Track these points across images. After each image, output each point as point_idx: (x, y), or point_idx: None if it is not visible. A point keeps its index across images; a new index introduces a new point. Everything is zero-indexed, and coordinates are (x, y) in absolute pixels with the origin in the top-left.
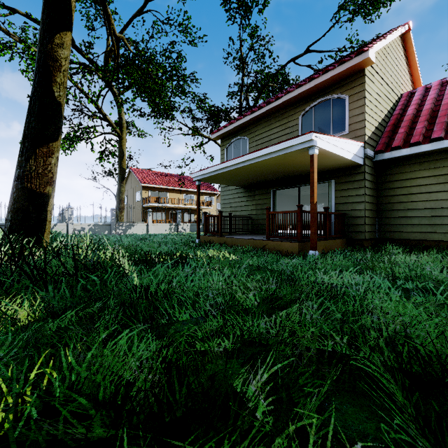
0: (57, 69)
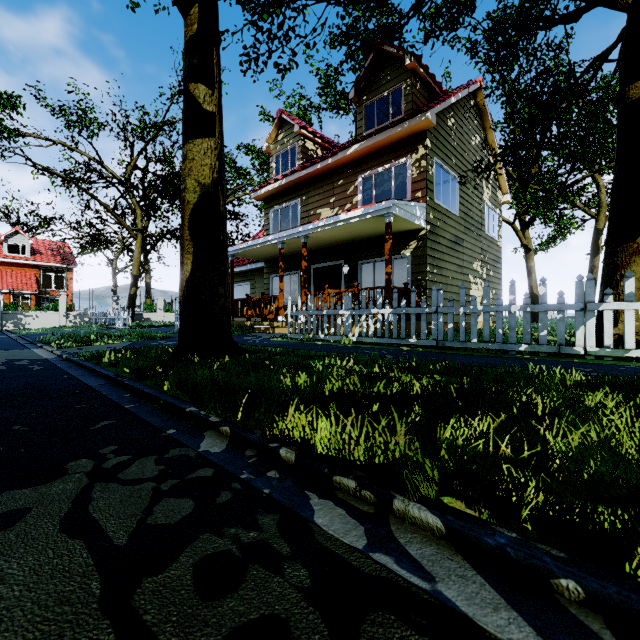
0: (594, 268)
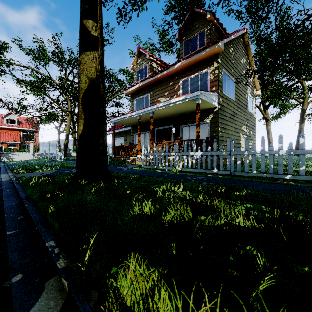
0: (301, 130)
